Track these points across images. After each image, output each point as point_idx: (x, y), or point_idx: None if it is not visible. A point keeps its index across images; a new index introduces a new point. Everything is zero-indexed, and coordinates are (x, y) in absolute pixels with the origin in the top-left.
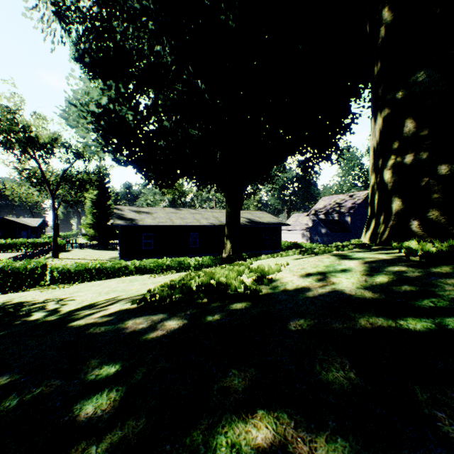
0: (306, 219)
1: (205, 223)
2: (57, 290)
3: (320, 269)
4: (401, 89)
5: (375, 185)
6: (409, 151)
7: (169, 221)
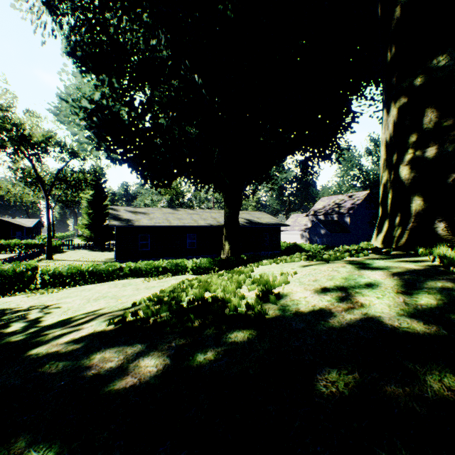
0: (305, 220)
1: (203, 223)
2: (44, 295)
3: (339, 282)
4: (420, 75)
5: (388, 183)
6: (431, 144)
7: (166, 222)
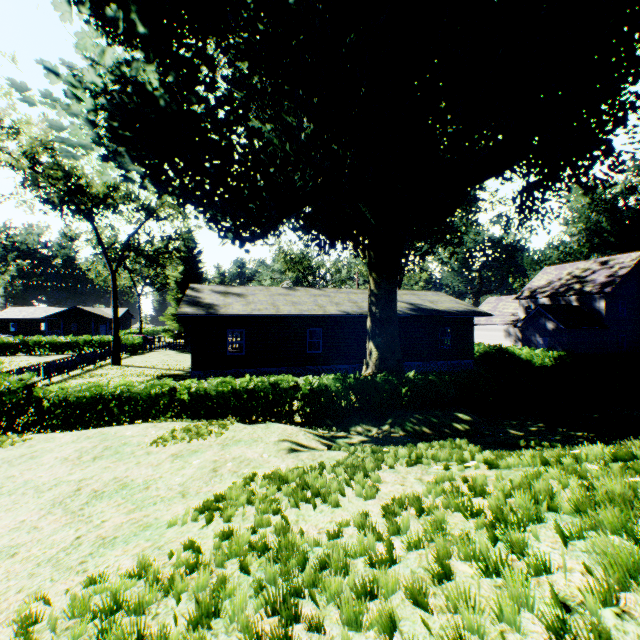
0: (511, 306)
1: (333, 311)
2: None
3: None
4: None
5: None
6: None
7: (270, 308)
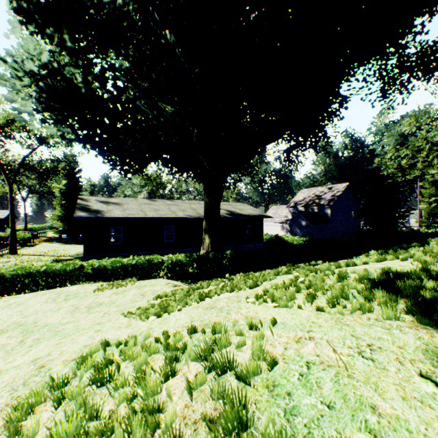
0: (285, 211)
1: (181, 215)
2: None
3: None
4: None
5: None
6: None
7: (140, 213)
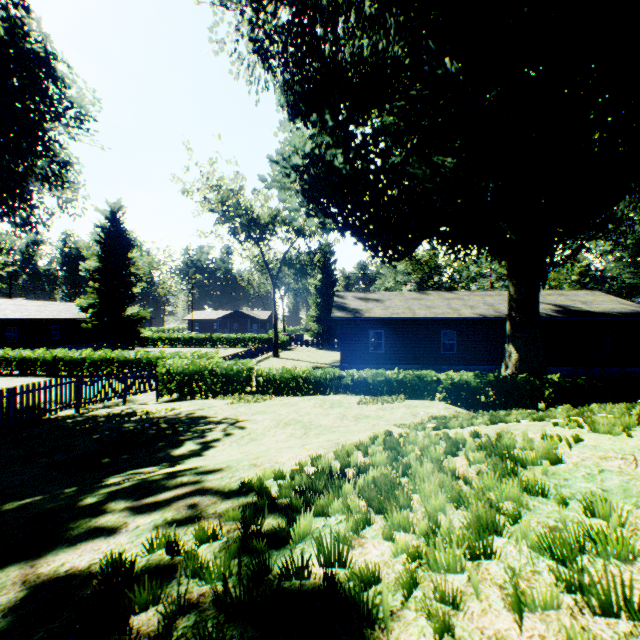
0: None
1: (467, 314)
2: (243, 405)
3: None
4: None
5: None
6: None
7: (407, 312)
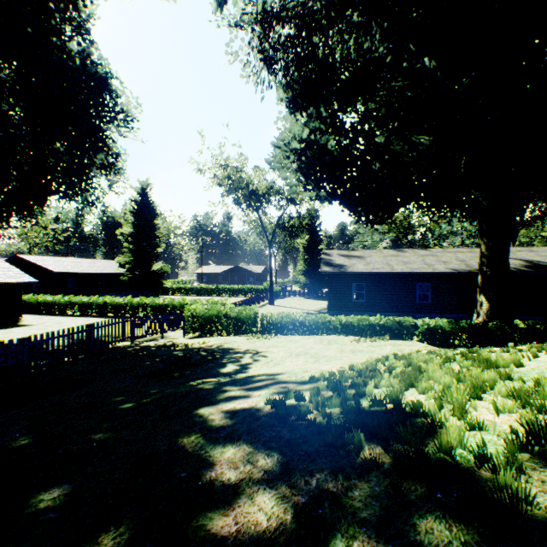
0: None
1: (441, 268)
2: (258, 340)
3: None
4: None
5: None
6: None
7: (385, 267)
